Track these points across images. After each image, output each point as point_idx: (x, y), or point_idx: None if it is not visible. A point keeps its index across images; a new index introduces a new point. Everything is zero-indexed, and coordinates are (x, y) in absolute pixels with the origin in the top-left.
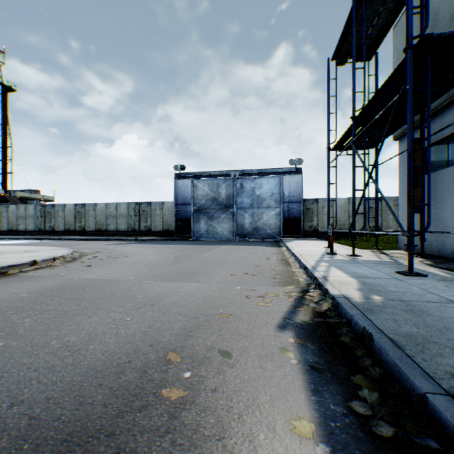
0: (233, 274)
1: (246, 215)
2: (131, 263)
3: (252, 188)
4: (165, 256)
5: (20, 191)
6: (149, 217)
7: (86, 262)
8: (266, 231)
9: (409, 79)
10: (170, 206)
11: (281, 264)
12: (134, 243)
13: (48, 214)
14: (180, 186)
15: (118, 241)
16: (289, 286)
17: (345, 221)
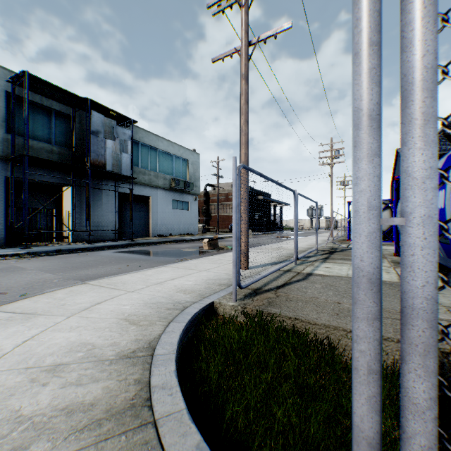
0: None
1: None
2: None
3: None
4: None
5: None
6: None
7: None
8: None
9: None
10: None
11: None
12: None
13: None
14: None
15: None
16: None
17: None
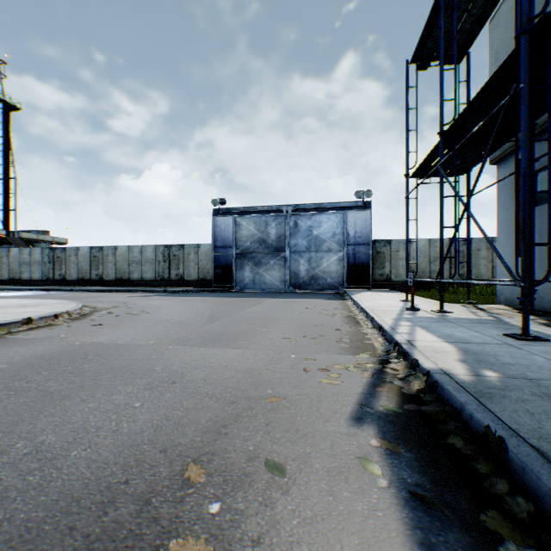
0: (285, 336)
1: (301, 260)
2: (154, 321)
3: (309, 227)
4: (199, 312)
5: (25, 232)
6: (181, 263)
7: (97, 319)
8: (326, 280)
9: (524, 75)
10: (207, 249)
11: (348, 323)
12: (162, 295)
13: (58, 260)
14: (220, 224)
15: (142, 293)
16: (362, 354)
17: (425, 268)
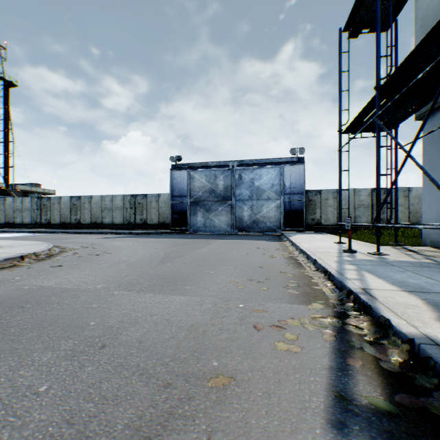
0: (232, 279)
1: (245, 207)
2: (111, 262)
3: (251, 179)
4: (155, 253)
5: (21, 185)
6: (145, 209)
7: (60, 260)
8: (266, 224)
9: None
10: (166, 198)
11: (291, 265)
12: (127, 237)
13: (44, 207)
14: (176, 177)
15: (111, 234)
16: (314, 303)
17: (351, 214)
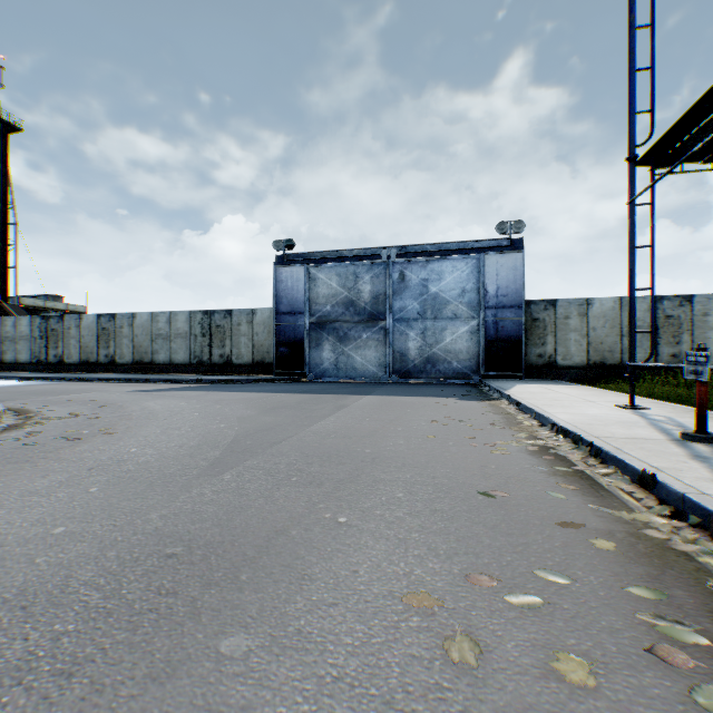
0: (413, 572)
1: (411, 333)
2: (81, 468)
3: (423, 280)
4: (215, 432)
5: (27, 297)
6: (228, 338)
7: None
8: (450, 365)
9: None
10: (267, 316)
11: (570, 487)
12: (188, 389)
13: (53, 333)
14: (285, 278)
15: (163, 384)
16: None
17: (614, 345)
